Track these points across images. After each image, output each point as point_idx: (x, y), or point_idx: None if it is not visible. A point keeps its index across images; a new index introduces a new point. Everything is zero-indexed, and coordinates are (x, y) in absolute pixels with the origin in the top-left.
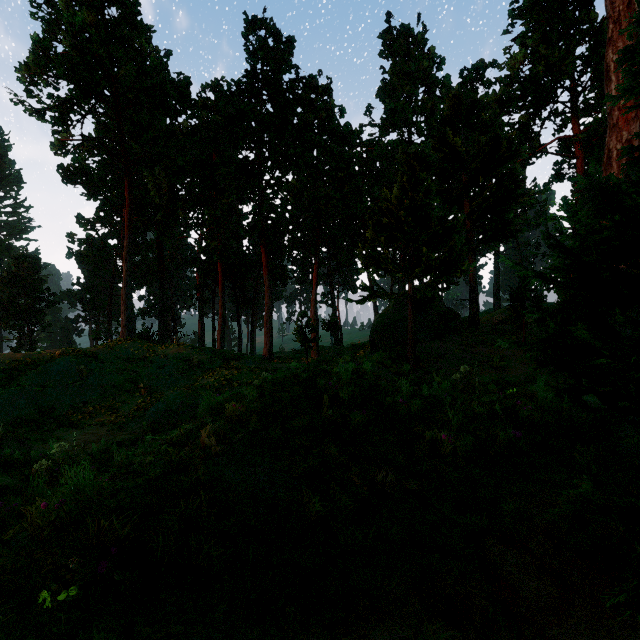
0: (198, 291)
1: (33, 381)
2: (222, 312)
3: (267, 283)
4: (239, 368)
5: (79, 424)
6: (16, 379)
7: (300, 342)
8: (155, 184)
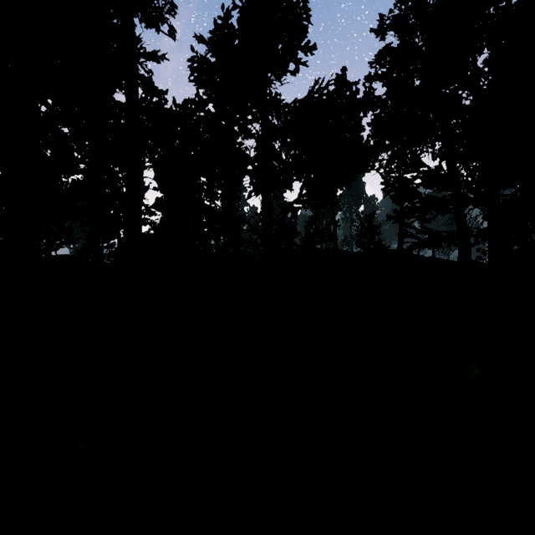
0: None
1: None
2: None
3: None
4: None
5: None
6: None
7: None
8: None
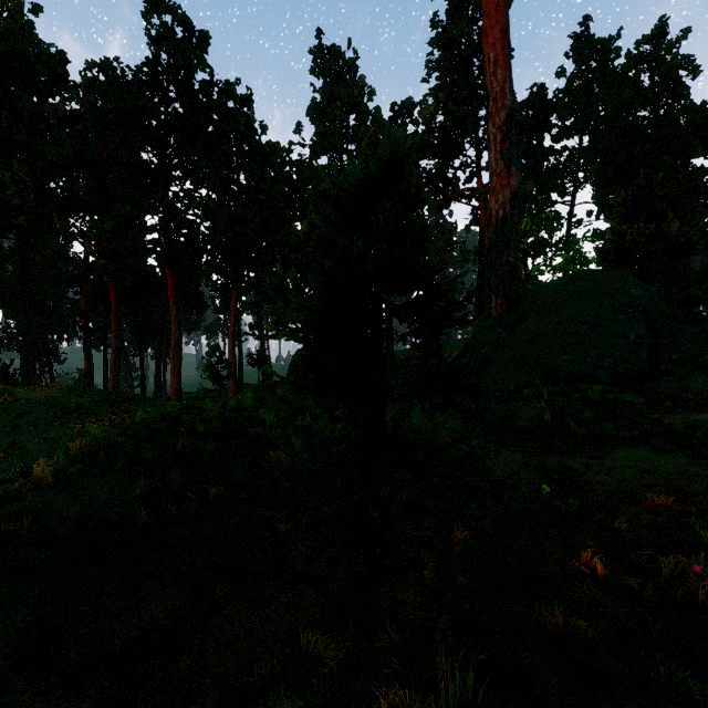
0: (83, 318)
1: None
2: (116, 345)
3: (174, 312)
4: (131, 412)
5: None
6: None
7: (211, 380)
8: (13, 180)
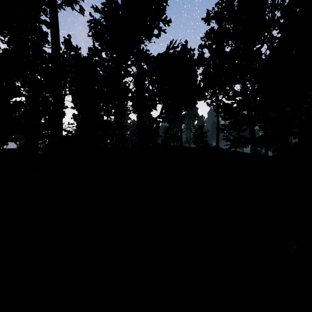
0: None
1: None
2: None
3: None
4: None
5: None
6: None
7: None
8: None
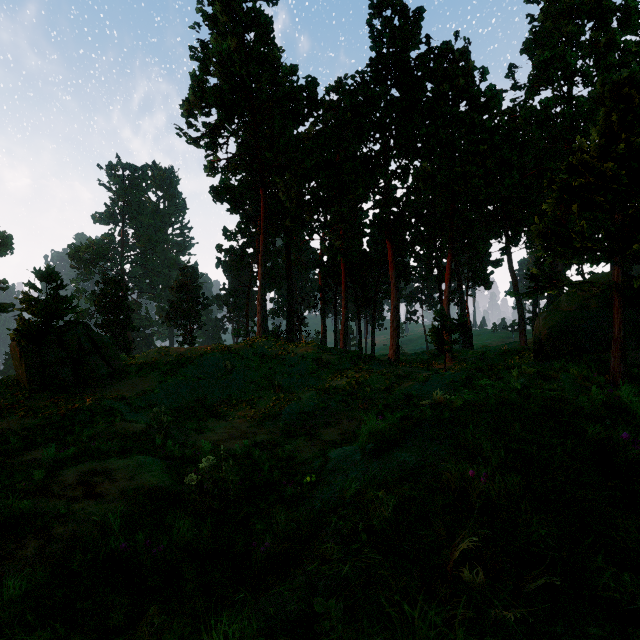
0: (321, 292)
1: (192, 373)
2: (345, 312)
3: (393, 280)
4: (370, 371)
5: (225, 416)
6: (180, 370)
7: (436, 345)
8: (286, 189)
